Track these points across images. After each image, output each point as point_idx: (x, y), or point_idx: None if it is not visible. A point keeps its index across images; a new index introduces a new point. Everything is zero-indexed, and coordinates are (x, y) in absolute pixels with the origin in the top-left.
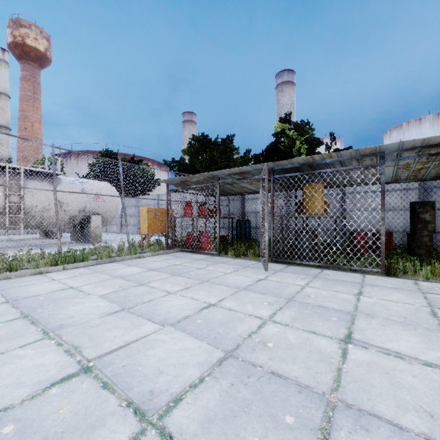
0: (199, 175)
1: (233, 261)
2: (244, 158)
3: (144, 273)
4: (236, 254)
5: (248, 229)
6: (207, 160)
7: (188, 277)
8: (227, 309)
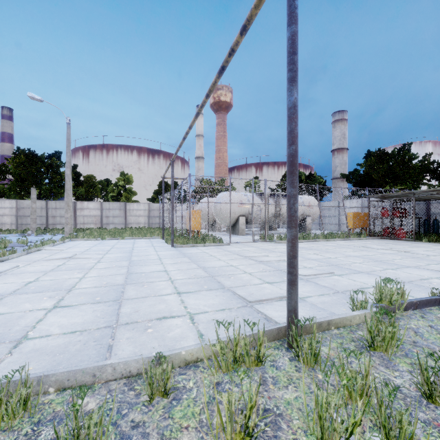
0: (398, 192)
1: (429, 243)
2: (423, 162)
3: (378, 243)
4: (430, 240)
5: (436, 226)
6: (383, 170)
7: (406, 245)
8: (439, 251)
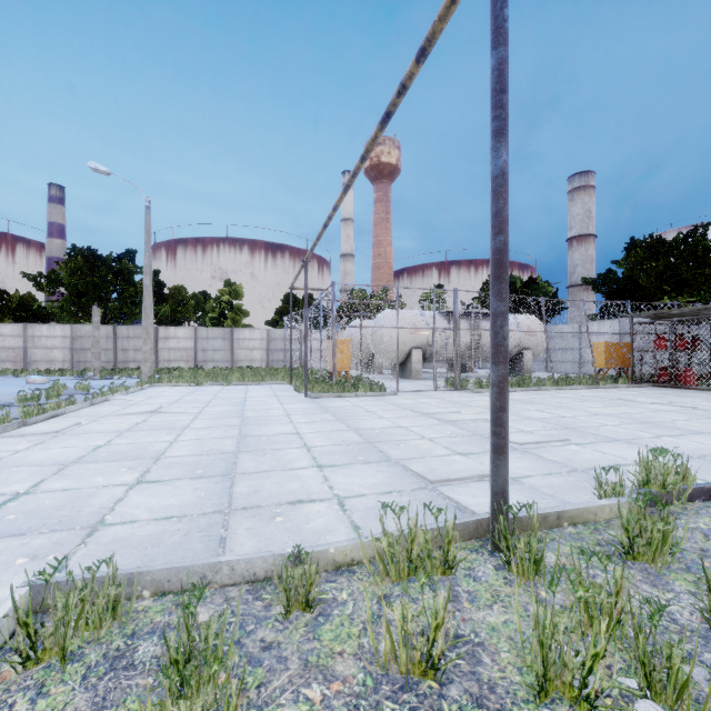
0: (685, 308)
1: None
2: None
3: (649, 395)
4: None
5: None
6: (657, 270)
7: (698, 398)
8: None
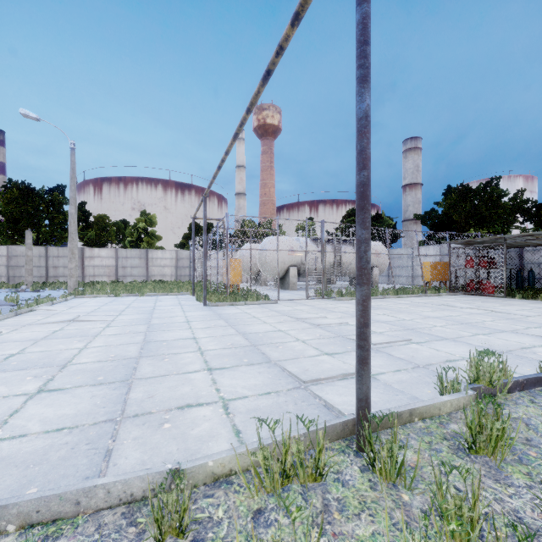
0: (486, 237)
1: (524, 300)
2: (514, 200)
3: (462, 301)
4: (525, 296)
5: (531, 279)
6: (465, 210)
7: (496, 303)
8: (538, 310)
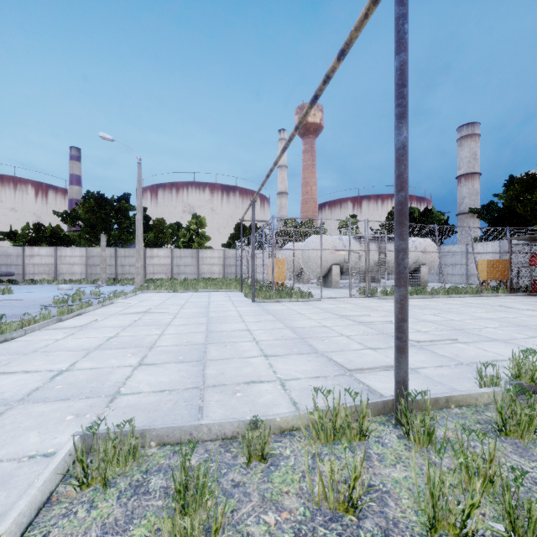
0: None
1: None
2: None
3: (524, 302)
4: None
5: None
6: (532, 201)
7: None
8: None
